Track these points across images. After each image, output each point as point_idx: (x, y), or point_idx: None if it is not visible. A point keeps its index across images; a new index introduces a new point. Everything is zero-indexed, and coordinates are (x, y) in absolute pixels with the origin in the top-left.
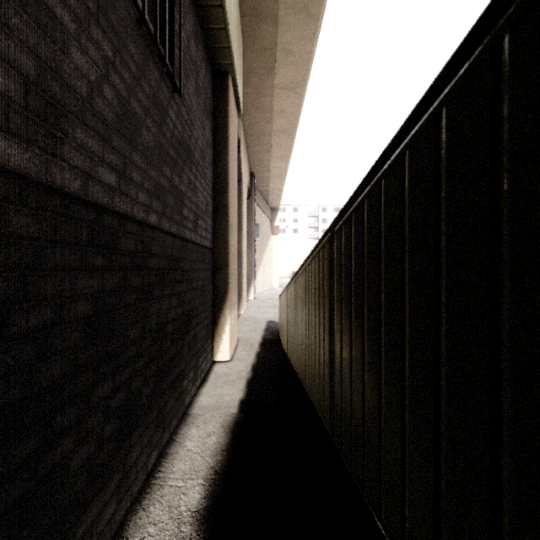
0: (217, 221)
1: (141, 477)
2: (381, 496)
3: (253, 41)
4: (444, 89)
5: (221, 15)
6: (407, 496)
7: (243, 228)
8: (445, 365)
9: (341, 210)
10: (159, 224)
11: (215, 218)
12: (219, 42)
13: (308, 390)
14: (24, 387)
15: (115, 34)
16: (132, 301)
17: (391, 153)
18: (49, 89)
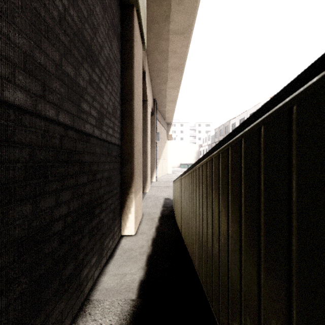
0: (124, 123)
1: None
2: None
3: None
4: None
5: None
6: None
7: (148, 134)
8: None
9: None
10: (35, 108)
11: (123, 121)
12: None
13: (217, 318)
14: None
15: None
16: None
17: None
18: None
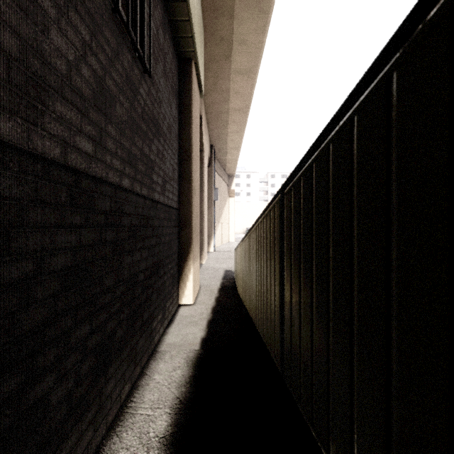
0: (182, 185)
1: (115, 407)
2: (330, 434)
3: (213, 33)
4: (395, 54)
5: (185, 9)
6: (355, 438)
7: (204, 191)
8: (397, 319)
9: (290, 174)
10: (132, 187)
11: (180, 183)
12: (184, 32)
13: (260, 331)
14: (7, 332)
15: (91, 20)
16: (107, 254)
17: (339, 120)
18: (30, 66)
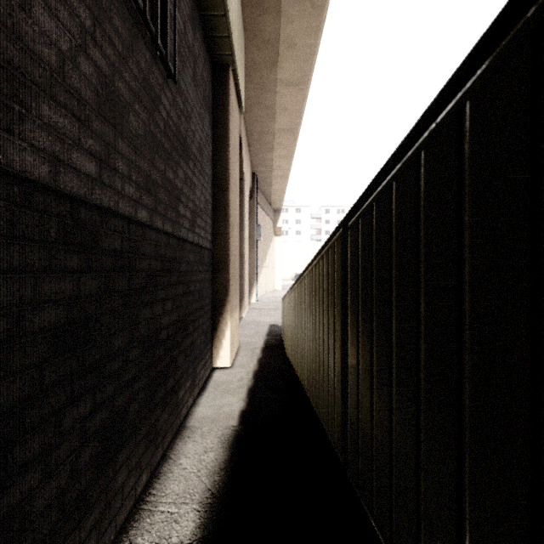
0: (217, 220)
1: (128, 504)
2: None
3: (255, 34)
4: None
5: (220, 1)
6: None
7: (245, 229)
8: None
9: (357, 200)
10: (151, 222)
11: (215, 218)
12: (219, 31)
13: (314, 404)
14: None
15: (94, 1)
16: (117, 307)
17: (437, 113)
18: (3, 51)
